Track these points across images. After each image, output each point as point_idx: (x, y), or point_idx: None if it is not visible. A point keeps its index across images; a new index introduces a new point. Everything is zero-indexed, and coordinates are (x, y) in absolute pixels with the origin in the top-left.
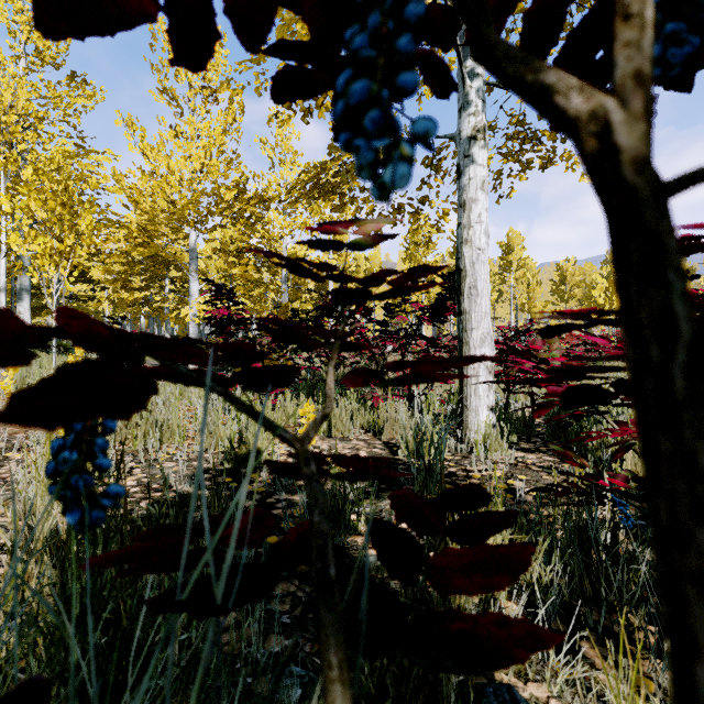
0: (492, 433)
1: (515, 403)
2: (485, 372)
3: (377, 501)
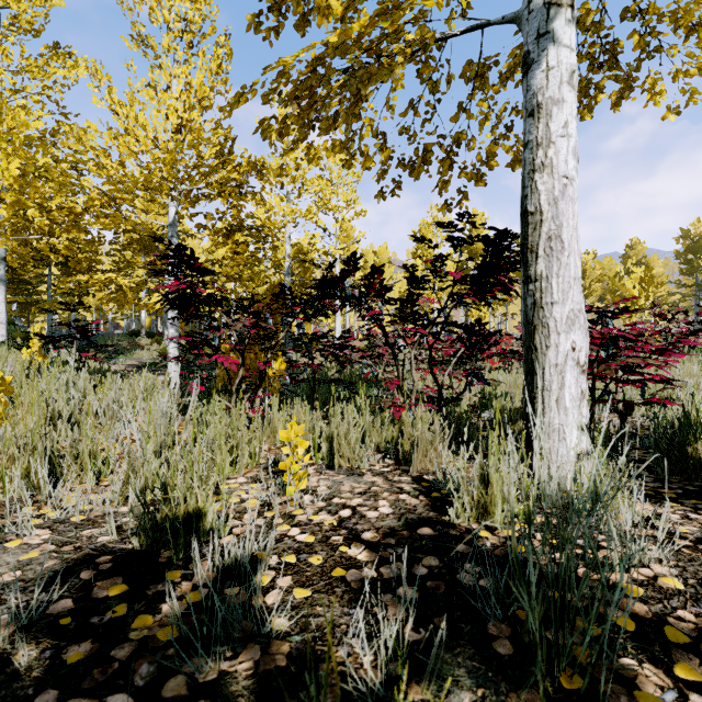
0: (606, 476)
1: None
2: (573, 371)
3: (439, 692)
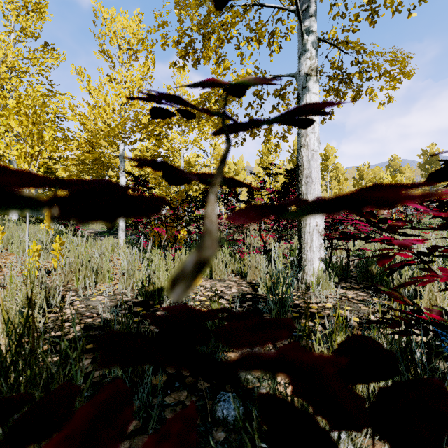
0: (323, 277)
1: (334, 256)
2: (317, 234)
3: None
